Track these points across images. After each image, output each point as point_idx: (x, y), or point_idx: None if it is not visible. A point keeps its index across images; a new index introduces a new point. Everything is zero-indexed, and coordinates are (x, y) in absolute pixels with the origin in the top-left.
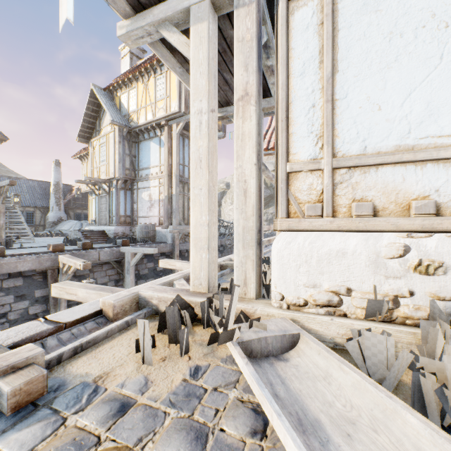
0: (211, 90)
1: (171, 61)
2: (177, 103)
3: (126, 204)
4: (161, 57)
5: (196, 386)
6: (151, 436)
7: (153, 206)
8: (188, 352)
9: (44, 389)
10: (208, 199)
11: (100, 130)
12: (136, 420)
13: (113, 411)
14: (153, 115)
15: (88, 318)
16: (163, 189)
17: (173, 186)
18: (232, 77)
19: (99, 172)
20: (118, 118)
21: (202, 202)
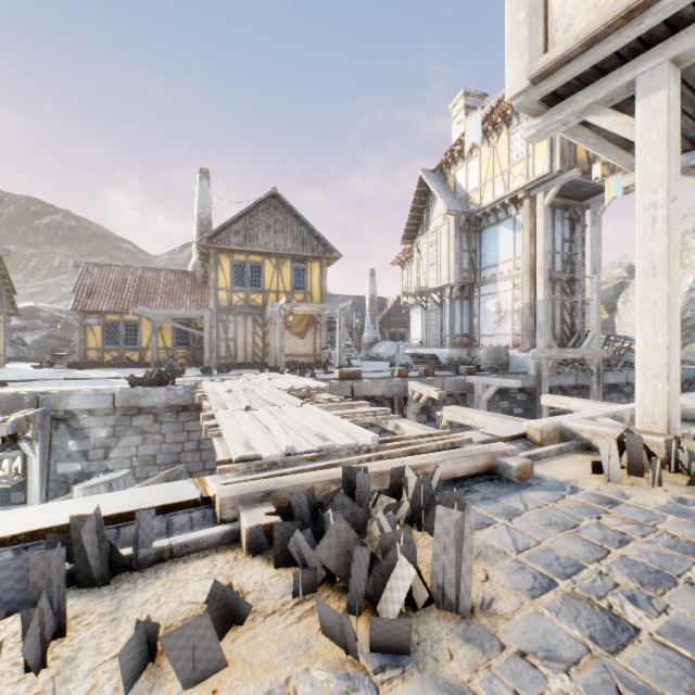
0: (670, 175)
1: (582, 136)
2: (546, 161)
3: (462, 319)
4: (568, 137)
5: (689, 509)
6: (656, 522)
7: (502, 320)
8: (660, 486)
9: (531, 474)
10: (668, 314)
11: (427, 224)
12: (632, 511)
13: (604, 501)
14: (504, 189)
15: (517, 438)
16: (520, 293)
17: (538, 288)
18: (689, 118)
19: (427, 279)
20: (454, 205)
21: (656, 319)
